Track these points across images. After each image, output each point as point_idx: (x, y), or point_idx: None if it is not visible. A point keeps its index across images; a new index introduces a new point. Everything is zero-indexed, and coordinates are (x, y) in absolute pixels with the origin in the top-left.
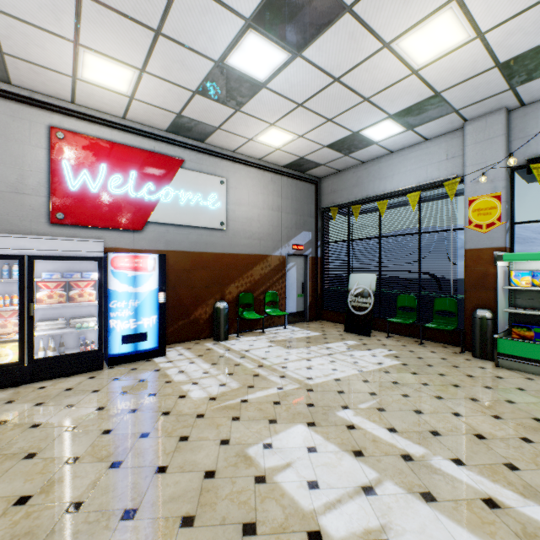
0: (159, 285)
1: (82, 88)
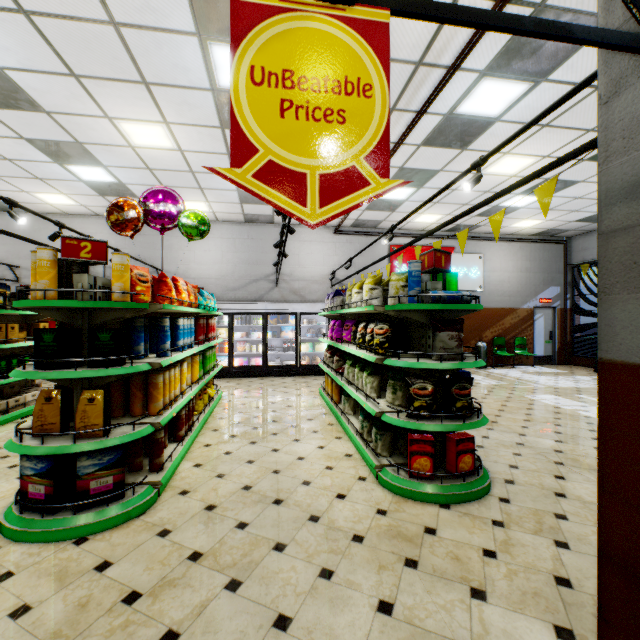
0: None
1: (409, 224)
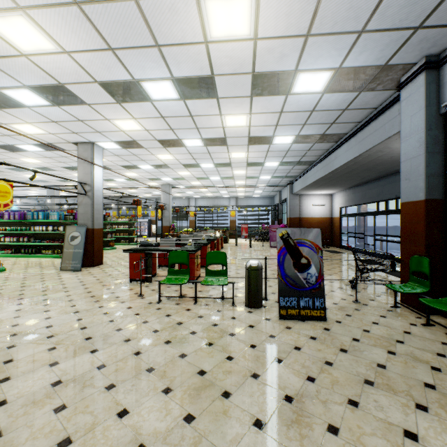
0: None
1: None
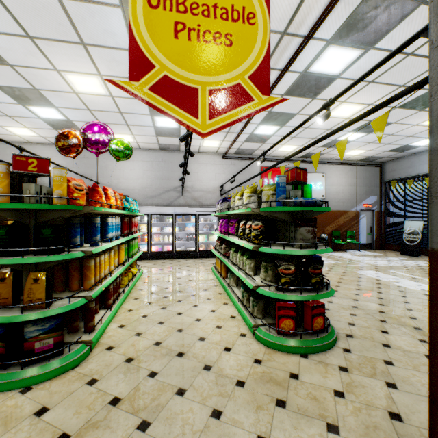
0: None
1: (274, 152)
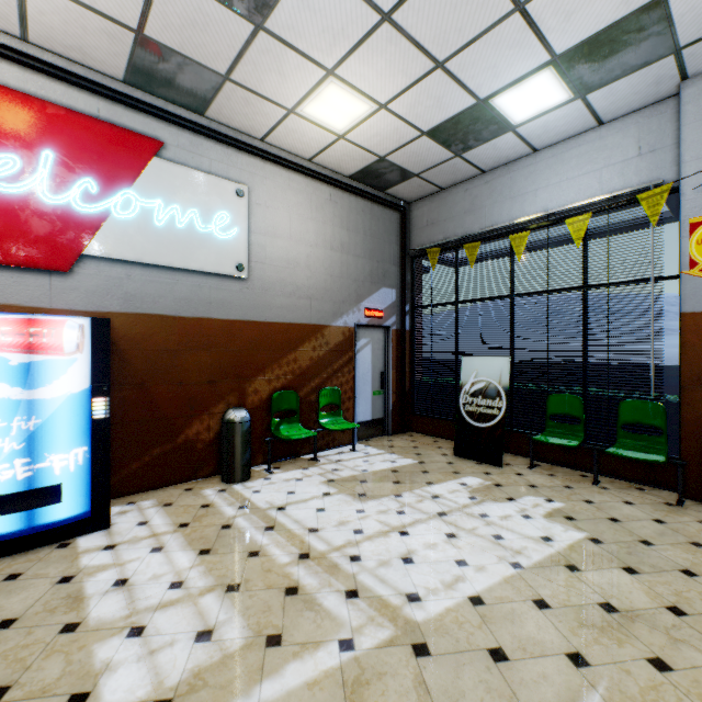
0: (94, 383)
1: None
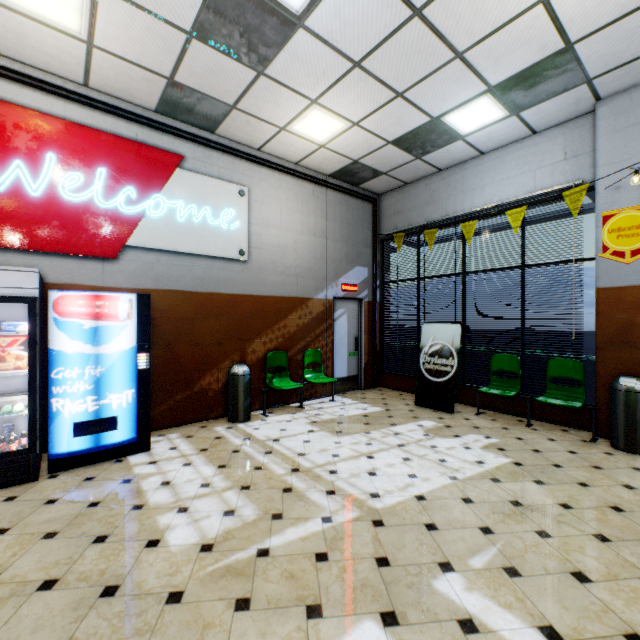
0: (139, 342)
1: (3, 20)
